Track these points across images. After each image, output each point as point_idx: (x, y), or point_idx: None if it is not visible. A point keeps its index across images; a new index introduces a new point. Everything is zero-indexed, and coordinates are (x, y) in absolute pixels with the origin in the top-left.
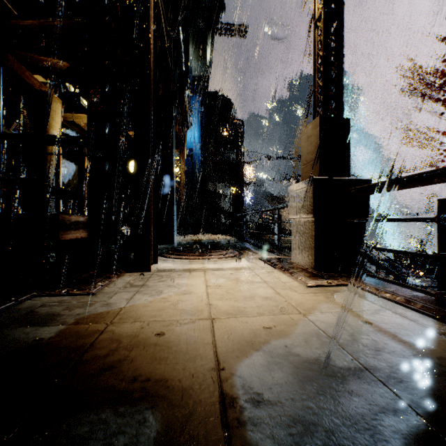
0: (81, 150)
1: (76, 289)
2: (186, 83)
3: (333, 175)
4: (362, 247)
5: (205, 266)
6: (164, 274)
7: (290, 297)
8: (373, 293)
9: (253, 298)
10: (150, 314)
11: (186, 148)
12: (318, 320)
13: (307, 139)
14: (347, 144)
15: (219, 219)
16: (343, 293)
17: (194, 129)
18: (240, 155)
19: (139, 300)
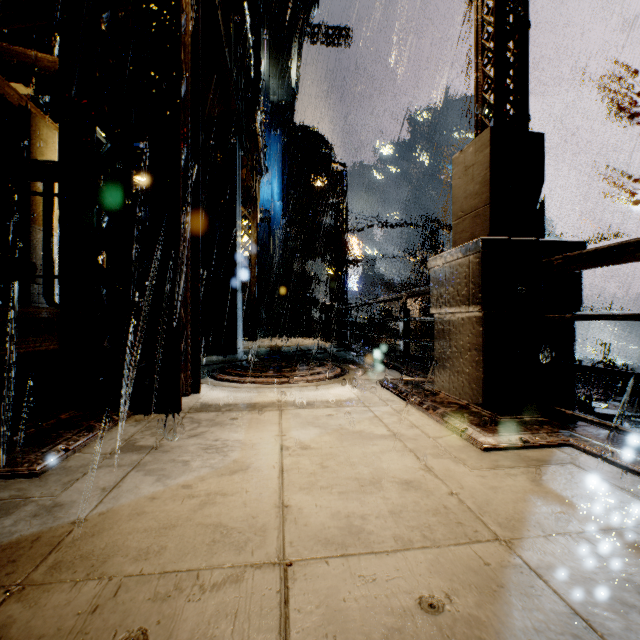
0: (49, 185)
1: (0, 464)
2: (257, 99)
3: (514, 236)
4: (584, 369)
5: (282, 398)
6: (204, 418)
7: (457, 482)
8: (625, 469)
9: (378, 485)
10: (135, 546)
11: (260, 208)
12: (550, 566)
13: (465, 173)
14: (539, 179)
15: (310, 314)
16: (562, 466)
17: (272, 180)
18: (342, 217)
19: (128, 494)
